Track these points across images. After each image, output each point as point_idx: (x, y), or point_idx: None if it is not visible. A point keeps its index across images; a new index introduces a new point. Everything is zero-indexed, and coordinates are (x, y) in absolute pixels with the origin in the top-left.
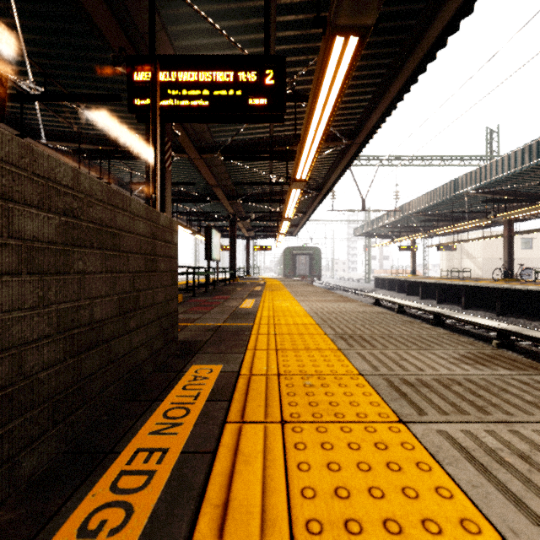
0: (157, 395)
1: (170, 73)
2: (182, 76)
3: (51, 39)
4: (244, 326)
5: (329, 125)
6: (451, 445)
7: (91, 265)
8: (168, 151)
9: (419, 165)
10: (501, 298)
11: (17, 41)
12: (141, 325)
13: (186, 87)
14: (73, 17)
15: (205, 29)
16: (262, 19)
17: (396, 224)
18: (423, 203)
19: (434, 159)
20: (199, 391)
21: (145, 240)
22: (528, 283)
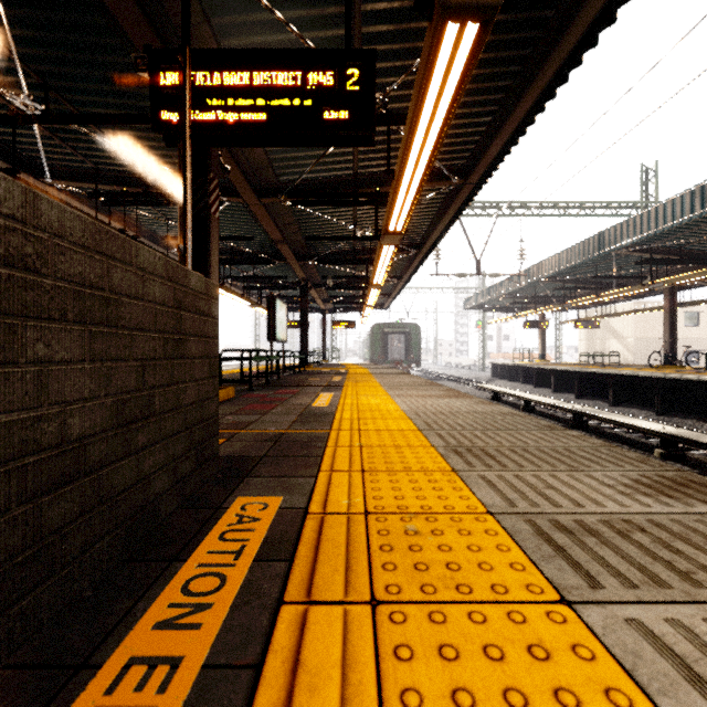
0: (178, 550)
1: (212, 75)
2: (228, 79)
3: (51, 36)
4: (317, 433)
5: (435, 154)
6: (656, 651)
7: (62, 349)
8: (214, 192)
9: (552, 215)
10: (662, 391)
11: (5, 40)
12: (157, 439)
13: (233, 94)
14: (81, 4)
15: (264, 21)
16: (343, 8)
17: (521, 293)
18: (556, 265)
19: (572, 207)
20: (244, 543)
21: (164, 310)
22: (697, 372)
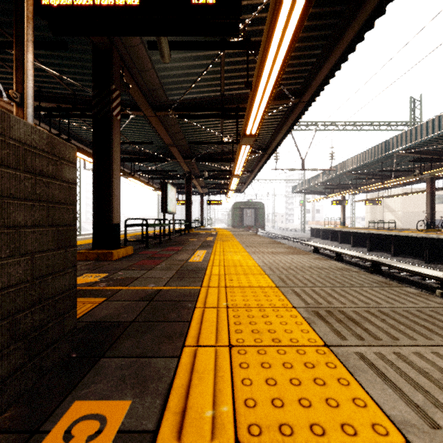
0: None
1: None
2: None
3: None
4: (189, 290)
5: (284, 65)
6: None
7: None
8: (116, 99)
9: (352, 130)
10: (429, 247)
11: None
12: None
13: None
14: None
15: None
16: None
17: (330, 182)
18: (355, 163)
19: (365, 125)
20: None
21: None
22: None
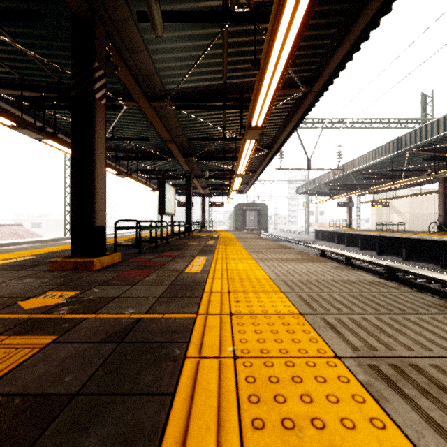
0: None
1: None
2: None
3: None
4: (179, 320)
5: (302, 32)
6: None
7: None
8: (100, 80)
9: (360, 128)
10: (445, 250)
11: None
12: None
13: None
14: None
15: None
16: None
17: (336, 183)
18: (364, 162)
19: (374, 122)
20: None
21: None
22: None
